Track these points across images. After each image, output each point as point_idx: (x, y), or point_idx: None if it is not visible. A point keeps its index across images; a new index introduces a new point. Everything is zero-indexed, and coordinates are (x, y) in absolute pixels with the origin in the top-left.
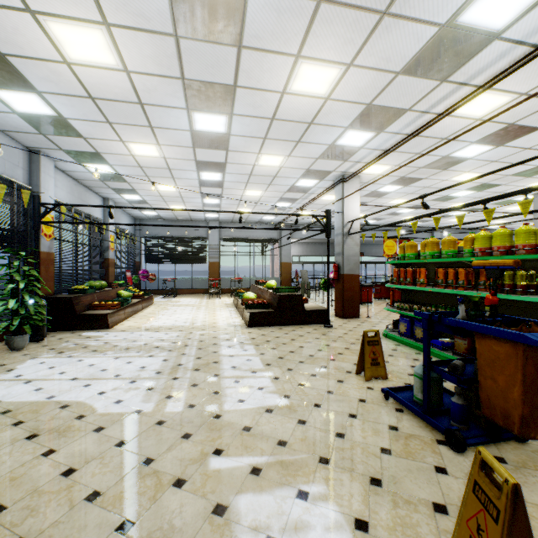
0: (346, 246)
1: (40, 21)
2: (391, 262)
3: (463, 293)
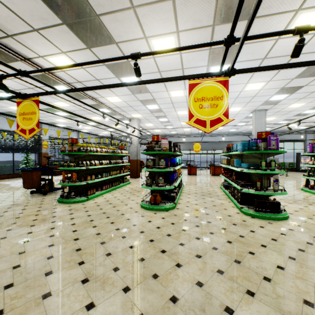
0: (131, 148)
1: (8, 107)
2: None
3: None
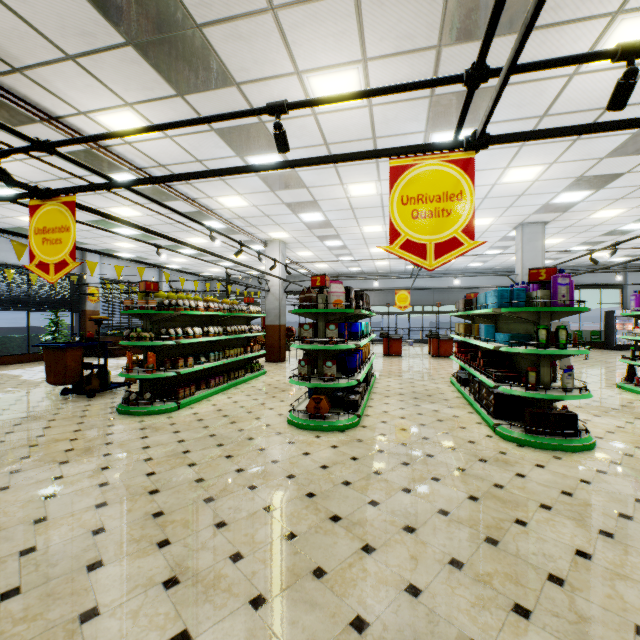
0: (268, 301)
1: (16, 218)
2: None
3: None
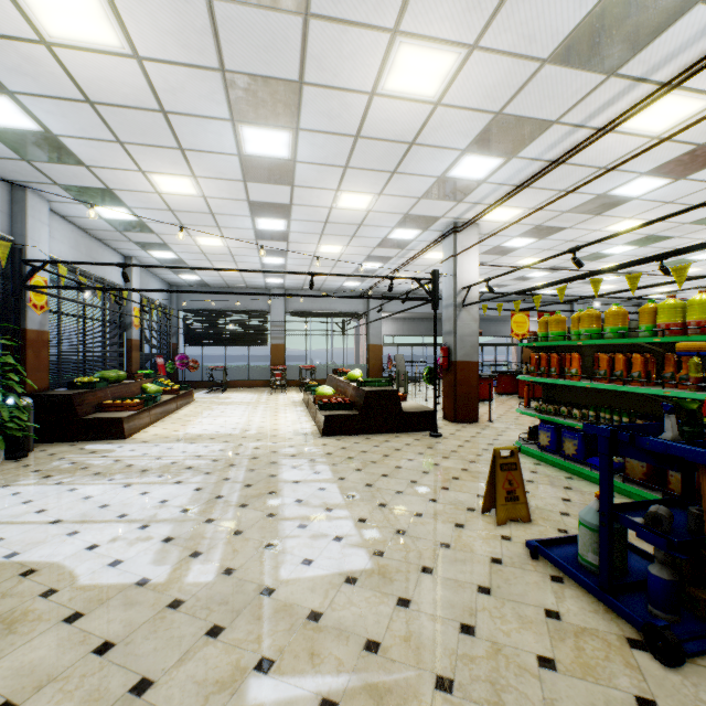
0: (460, 322)
1: None
2: (527, 345)
3: (641, 391)
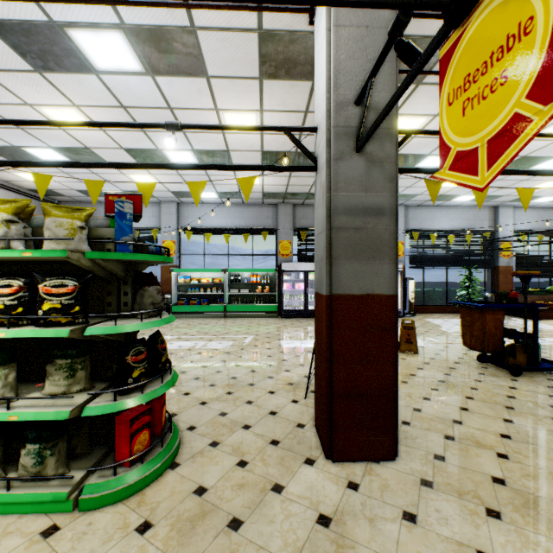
0: None
1: None
2: None
3: None
